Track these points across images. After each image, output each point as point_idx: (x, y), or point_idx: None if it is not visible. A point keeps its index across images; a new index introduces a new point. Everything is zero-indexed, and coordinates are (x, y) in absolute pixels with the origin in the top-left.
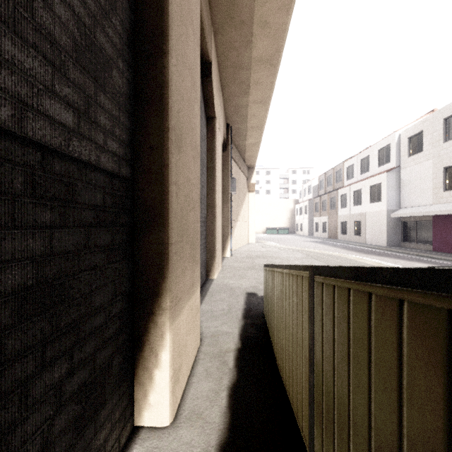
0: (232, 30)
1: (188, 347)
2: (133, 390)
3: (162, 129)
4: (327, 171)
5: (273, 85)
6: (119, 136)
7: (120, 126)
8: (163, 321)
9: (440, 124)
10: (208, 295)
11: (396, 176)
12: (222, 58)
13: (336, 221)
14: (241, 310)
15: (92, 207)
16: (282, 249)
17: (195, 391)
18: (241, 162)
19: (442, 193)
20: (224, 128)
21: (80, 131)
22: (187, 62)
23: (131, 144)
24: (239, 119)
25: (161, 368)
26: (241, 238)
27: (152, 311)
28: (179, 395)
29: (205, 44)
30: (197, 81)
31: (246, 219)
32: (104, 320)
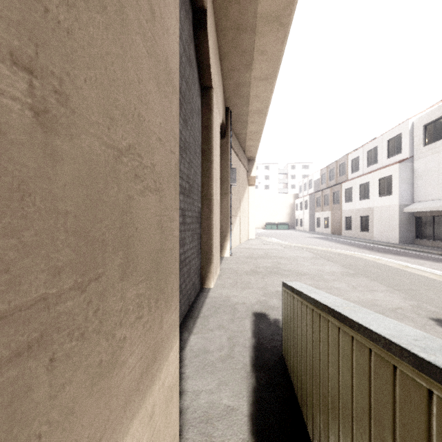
0: None
1: None
2: None
3: None
4: (329, 165)
5: (281, 54)
6: None
7: None
8: None
9: None
10: (202, 317)
11: (409, 167)
12: (221, 15)
13: (340, 216)
14: (248, 349)
15: None
16: (286, 247)
17: None
18: (241, 153)
19: None
20: (223, 111)
21: None
22: None
23: None
24: (240, 101)
25: None
26: (241, 234)
27: None
28: None
29: None
30: None
31: (246, 214)
32: None
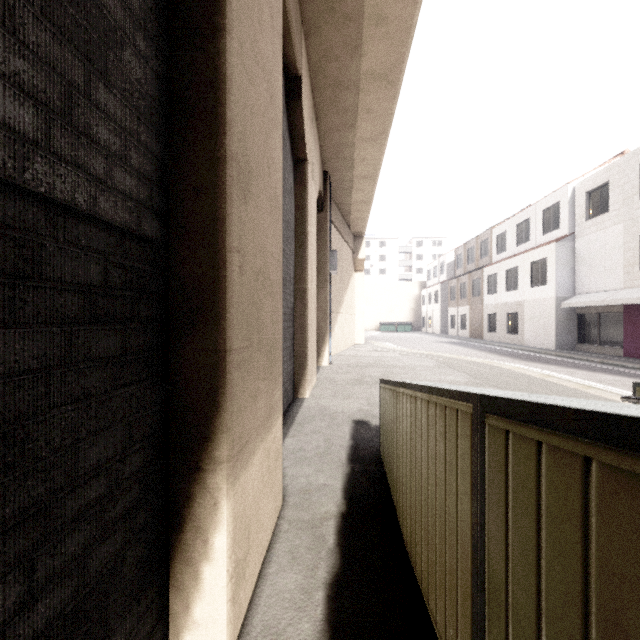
0: (331, 29)
1: (262, 516)
2: (166, 597)
3: (214, 158)
4: (467, 242)
5: (392, 113)
6: (139, 167)
7: (140, 149)
8: (217, 482)
9: (634, 172)
10: (296, 424)
11: (569, 247)
12: (317, 72)
13: (481, 313)
14: (345, 448)
15: (79, 289)
16: (404, 354)
17: (272, 590)
18: (344, 228)
19: (638, 273)
20: (320, 178)
21: (53, 145)
22: (260, 57)
23: (161, 183)
24: (342, 165)
25: (213, 561)
26: (345, 337)
27: (198, 465)
28: (245, 599)
29: (292, 49)
30: (277, 93)
31: (352, 310)
32: (107, 488)
